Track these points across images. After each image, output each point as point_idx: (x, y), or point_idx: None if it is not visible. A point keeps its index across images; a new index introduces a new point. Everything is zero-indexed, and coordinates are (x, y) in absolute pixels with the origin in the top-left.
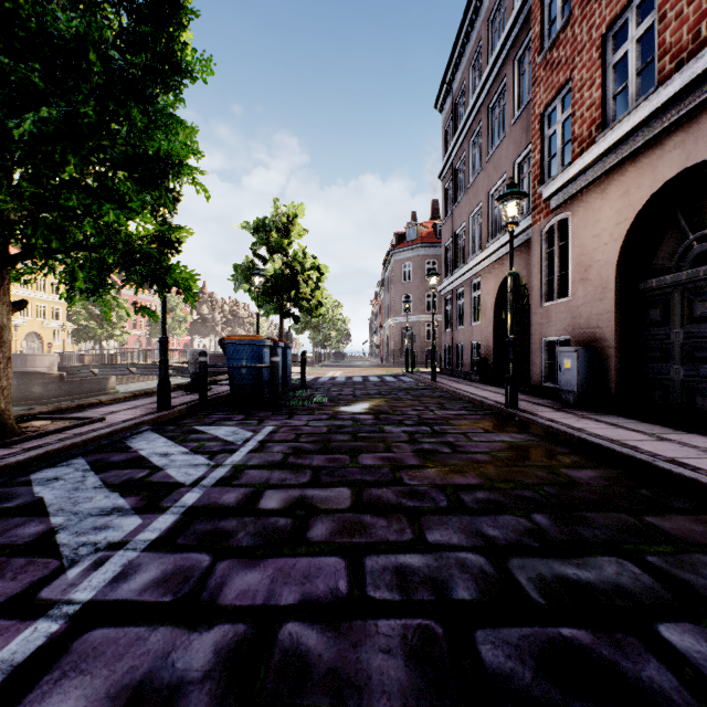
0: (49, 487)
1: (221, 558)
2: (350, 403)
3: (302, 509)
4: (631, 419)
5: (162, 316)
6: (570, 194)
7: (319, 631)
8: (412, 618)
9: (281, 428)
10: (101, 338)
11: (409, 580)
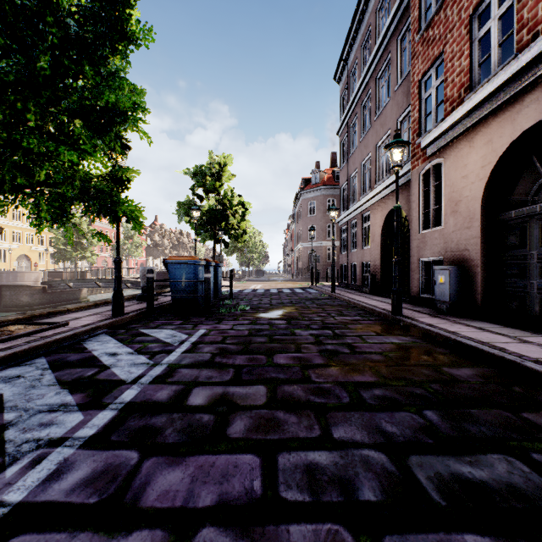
0: (10, 385)
1: (148, 455)
2: (268, 310)
3: (224, 406)
4: (494, 324)
5: (117, 241)
6: (443, 144)
7: (233, 538)
8: (322, 522)
9: (211, 331)
10: (75, 259)
11: (318, 479)
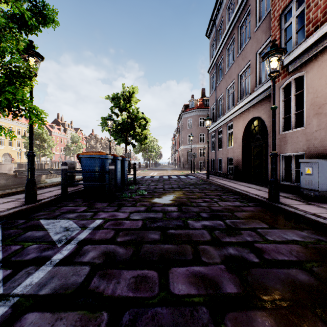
0: None
1: None
2: (161, 195)
3: None
4: None
5: (29, 137)
6: (306, 58)
7: None
8: None
9: (106, 221)
10: (39, 156)
11: None
